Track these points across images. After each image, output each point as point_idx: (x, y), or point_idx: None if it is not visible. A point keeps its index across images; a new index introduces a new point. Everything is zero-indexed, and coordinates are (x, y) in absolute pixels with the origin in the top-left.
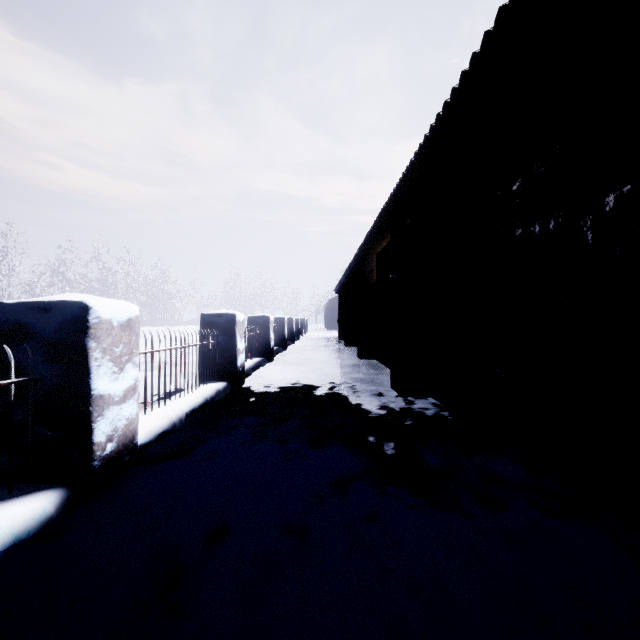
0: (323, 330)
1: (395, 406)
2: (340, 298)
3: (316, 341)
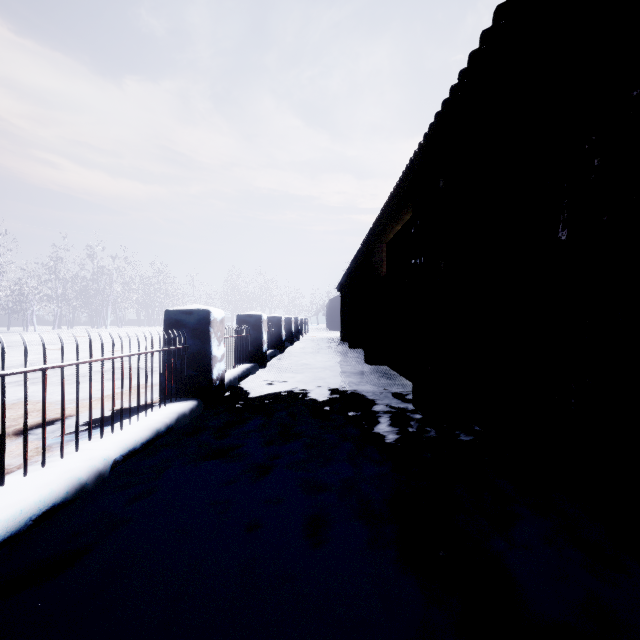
0: (324, 330)
1: (428, 440)
2: (343, 296)
3: (317, 342)
